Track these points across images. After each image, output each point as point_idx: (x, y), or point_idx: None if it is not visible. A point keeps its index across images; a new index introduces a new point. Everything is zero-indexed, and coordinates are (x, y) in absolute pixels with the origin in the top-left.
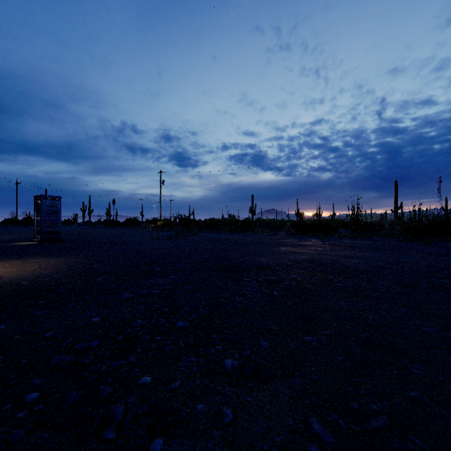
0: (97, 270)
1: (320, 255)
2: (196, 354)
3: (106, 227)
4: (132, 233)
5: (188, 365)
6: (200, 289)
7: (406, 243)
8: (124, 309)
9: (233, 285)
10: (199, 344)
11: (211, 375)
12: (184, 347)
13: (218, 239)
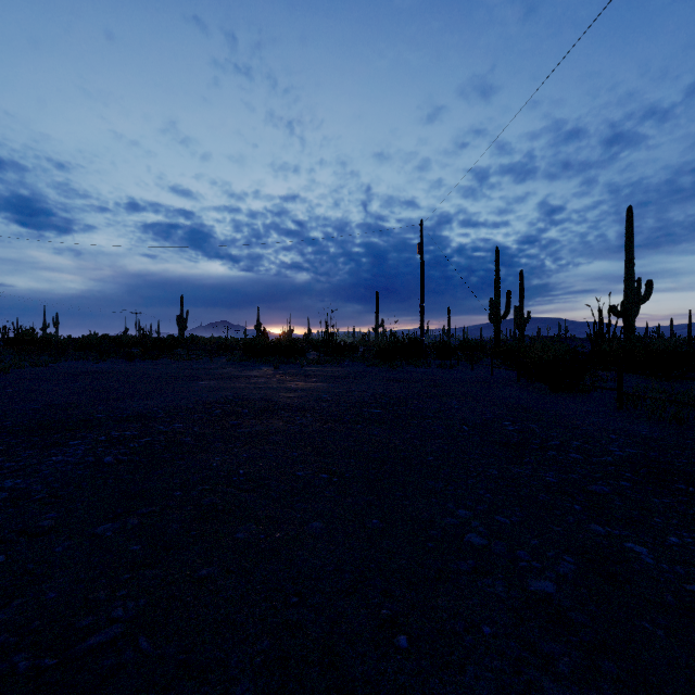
0: None
1: (253, 390)
2: None
3: None
4: None
5: None
6: None
7: (374, 368)
8: None
9: (31, 456)
10: None
11: None
12: None
13: (91, 373)
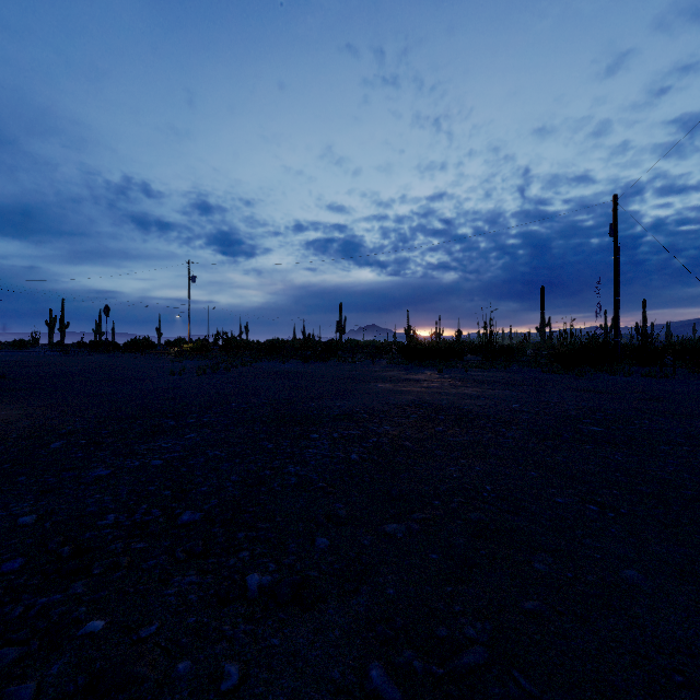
0: (56, 429)
1: (433, 395)
2: (201, 570)
3: (91, 352)
4: (139, 363)
5: (182, 590)
6: (234, 456)
7: (553, 375)
8: (88, 497)
9: (291, 445)
10: (211, 551)
11: (218, 605)
12: (185, 557)
13: (283, 373)
